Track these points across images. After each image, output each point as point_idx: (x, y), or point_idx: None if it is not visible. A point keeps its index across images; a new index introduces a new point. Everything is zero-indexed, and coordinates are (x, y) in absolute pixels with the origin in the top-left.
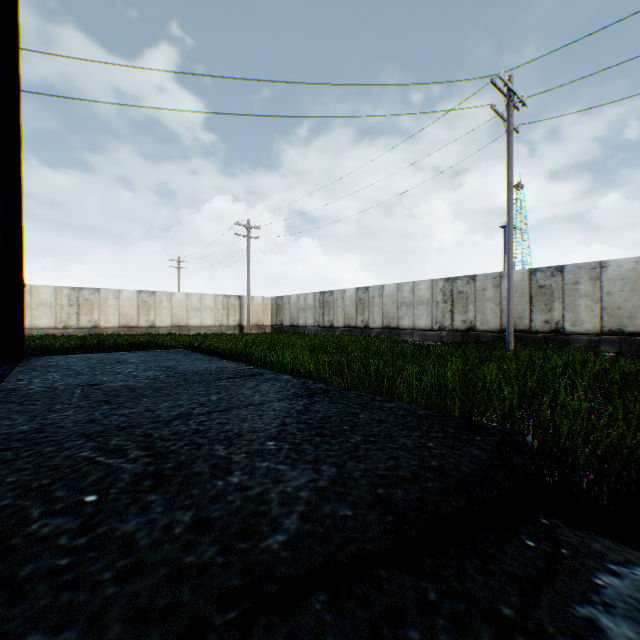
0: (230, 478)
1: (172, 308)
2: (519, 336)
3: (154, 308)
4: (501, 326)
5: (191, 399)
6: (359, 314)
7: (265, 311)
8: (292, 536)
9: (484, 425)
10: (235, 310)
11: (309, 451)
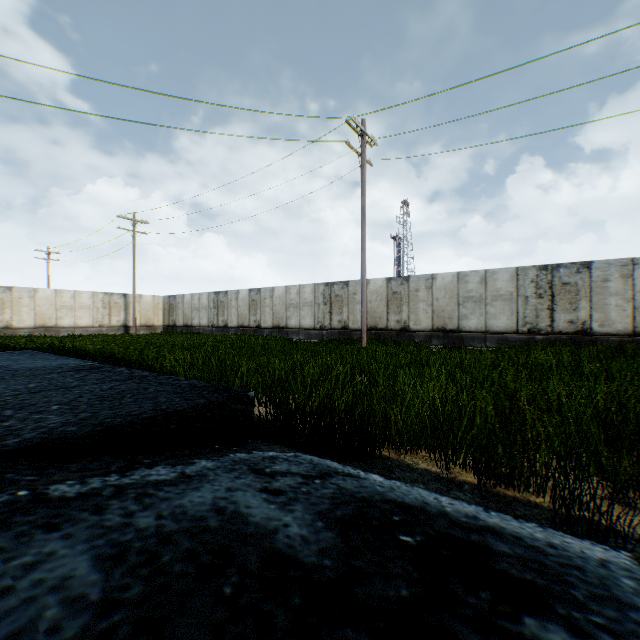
0: (5, 424)
1: (37, 306)
2: (380, 333)
3: (11, 306)
4: (367, 325)
5: (9, 387)
6: (252, 314)
7: (156, 311)
8: (26, 439)
9: (232, 389)
10: (120, 309)
11: (83, 408)
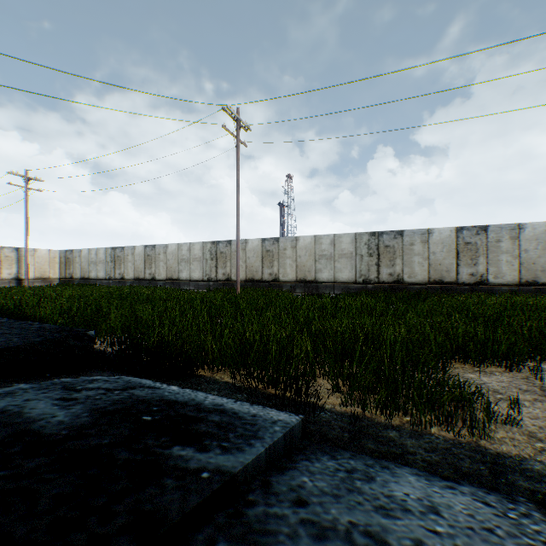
0: None
1: None
2: (256, 284)
3: None
4: (246, 277)
5: None
6: (147, 268)
7: (53, 264)
8: None
9: (77, 329)
10: (12, 262)
11: None
